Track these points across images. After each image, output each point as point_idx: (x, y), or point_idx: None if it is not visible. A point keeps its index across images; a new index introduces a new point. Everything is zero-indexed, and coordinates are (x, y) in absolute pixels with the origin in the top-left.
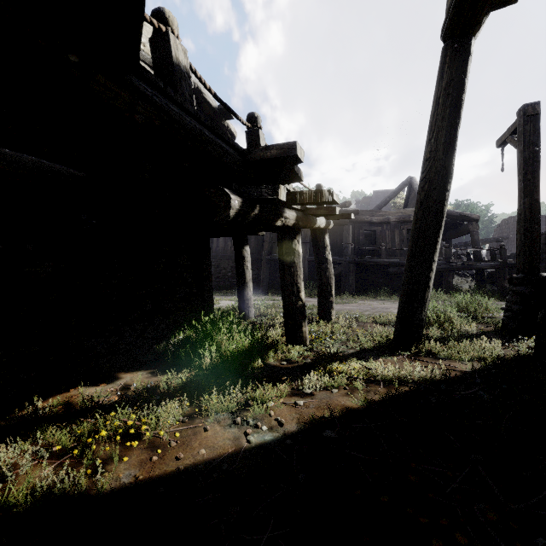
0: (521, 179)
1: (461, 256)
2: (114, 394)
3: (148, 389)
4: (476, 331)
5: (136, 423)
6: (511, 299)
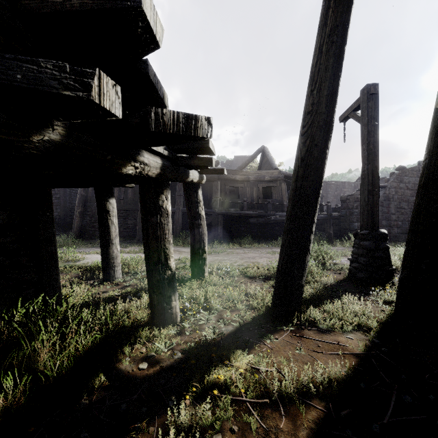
0: (365, 148)
1: None
2: None
3: None
4: (333, 282)
5: None
6: (357, 251)
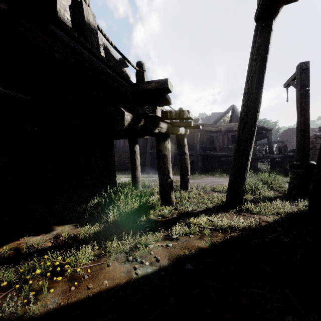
0: (299, 106)
1: (261, 151)
2: (49, 241)
3: (71, 238)
4: (273, 196)
5: (61, 262)
6: (293, 176)
